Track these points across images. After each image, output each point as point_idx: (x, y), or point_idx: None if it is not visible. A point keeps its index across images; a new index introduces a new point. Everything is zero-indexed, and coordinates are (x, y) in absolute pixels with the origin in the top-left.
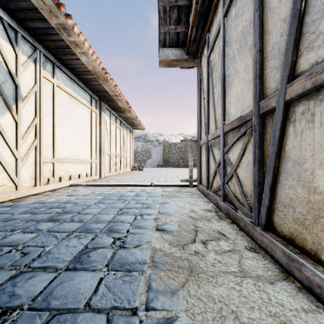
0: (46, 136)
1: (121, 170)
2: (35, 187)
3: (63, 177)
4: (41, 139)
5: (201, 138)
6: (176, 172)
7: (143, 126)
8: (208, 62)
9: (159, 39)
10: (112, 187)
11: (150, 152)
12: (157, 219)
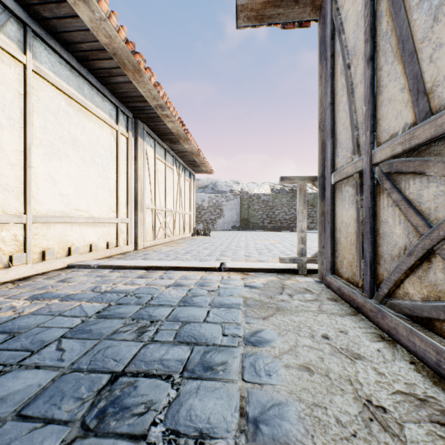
0: (6, 169)
1: (174, 236)
2: None
3: (49, 252)
4: None
5: (333, 168)
6: (262, 239)
7: (210, 167)
8: None
9: None
10: (143, 272)
11: (221, 208)
12: None
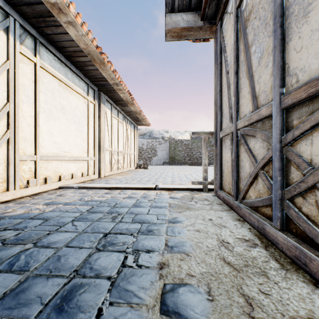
0: (25, 127)
1: (124, 169)
2: (7, 191)
3: (49, 178)
4: (17, 131)
5: (221, 129)
6: (183, 171)
7: (148, 122)
8: (237, 14)
9: (165, 0)
10: (107, 190)
11: (155, 149)
12: (164, 267)
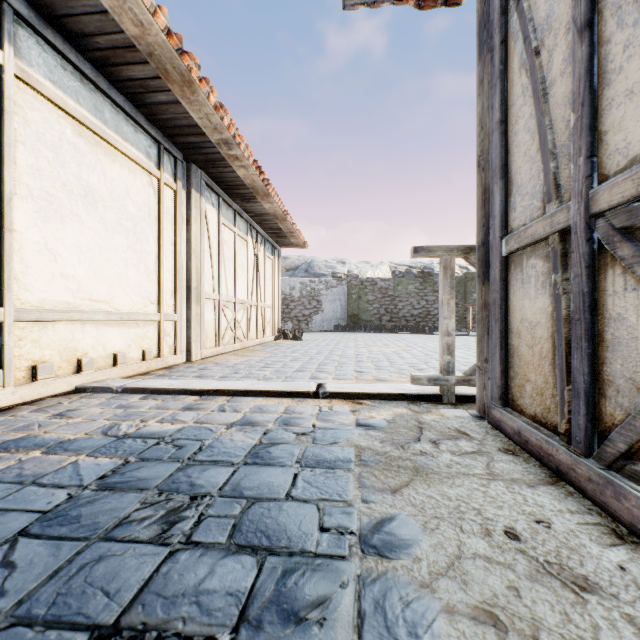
0: None
1: (249, 340)
2: None
3: (44, 368)
4: None
5: (505, 230)
6: (380, 345)
7: (302, 239)
8: None
9: None
10: (193, 399)
11: (318, 299)
12: None
